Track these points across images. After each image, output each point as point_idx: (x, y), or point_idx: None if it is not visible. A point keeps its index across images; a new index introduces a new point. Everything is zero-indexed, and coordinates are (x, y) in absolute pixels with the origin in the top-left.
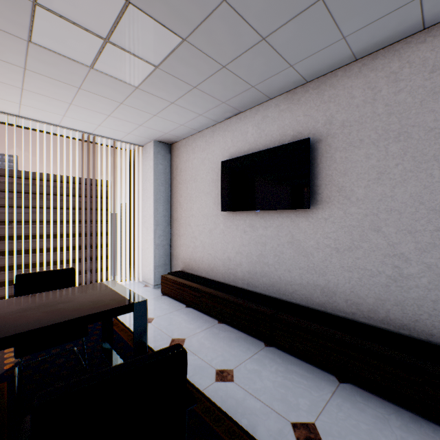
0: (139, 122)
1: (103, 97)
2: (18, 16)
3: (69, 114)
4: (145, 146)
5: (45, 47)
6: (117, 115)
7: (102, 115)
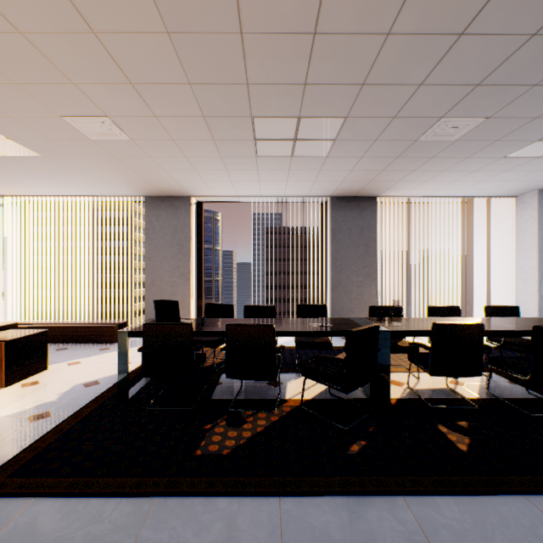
0: (540, 179)
1: (521, 171)
2: (514, 149)
3: (469, 187)
4: (520, 196)
5: (510, 157)
6: (519, 179)
7: (501, 182)
